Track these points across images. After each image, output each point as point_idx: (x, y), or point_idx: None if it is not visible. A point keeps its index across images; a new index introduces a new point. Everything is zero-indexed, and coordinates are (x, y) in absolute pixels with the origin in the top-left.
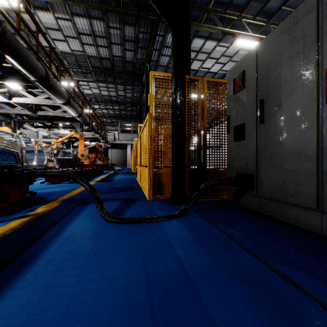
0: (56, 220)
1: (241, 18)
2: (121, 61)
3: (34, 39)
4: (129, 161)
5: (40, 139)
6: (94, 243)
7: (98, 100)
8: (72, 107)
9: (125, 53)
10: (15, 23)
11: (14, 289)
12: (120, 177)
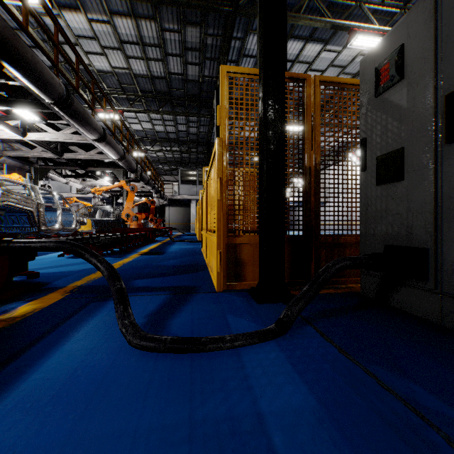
0: (34, 338)
1: (362, 4)
2: (182, 80)
3: (52, 43)
4: (193, 223)
5: (74, 193)
6: (76, 422)
7: (151, 139)
8: (109, 145)
9: (187, 68)
10: (33, 30)
11: None
12: (178, 246)
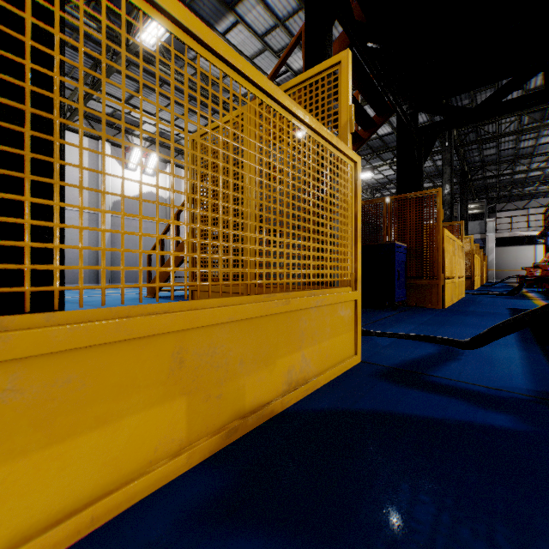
0: None
1: None
2: None
3: None
4: None
5: None
6: None
7: None
8: None
9: None
10: None
11: (512, 336)
12: None
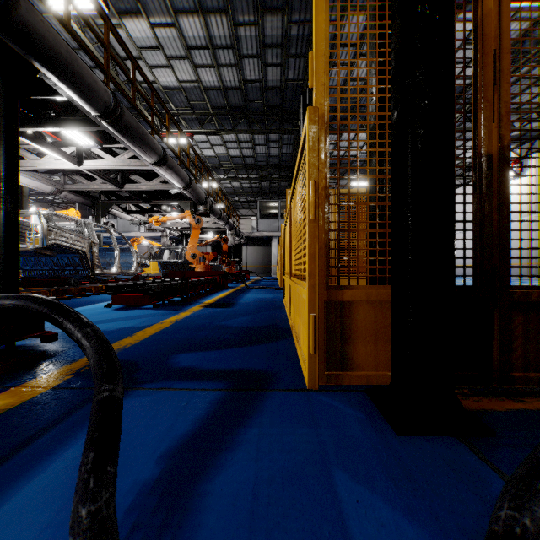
0: None
1: None
2: (260, 88)
3: (102, 45)
4: (274, 266)
5: (143, 233)
6: None
7: (225, 166)
8: (171, 170)
9: (267, 72)
10: (93, 46)
11: None
12: (254, 295)
